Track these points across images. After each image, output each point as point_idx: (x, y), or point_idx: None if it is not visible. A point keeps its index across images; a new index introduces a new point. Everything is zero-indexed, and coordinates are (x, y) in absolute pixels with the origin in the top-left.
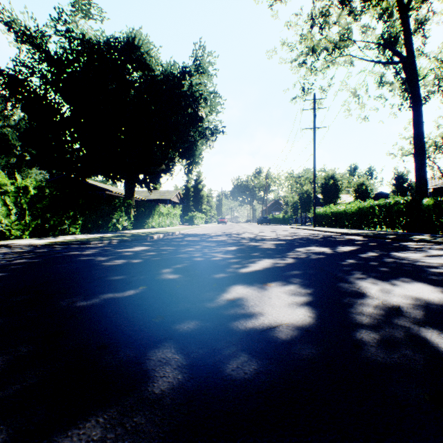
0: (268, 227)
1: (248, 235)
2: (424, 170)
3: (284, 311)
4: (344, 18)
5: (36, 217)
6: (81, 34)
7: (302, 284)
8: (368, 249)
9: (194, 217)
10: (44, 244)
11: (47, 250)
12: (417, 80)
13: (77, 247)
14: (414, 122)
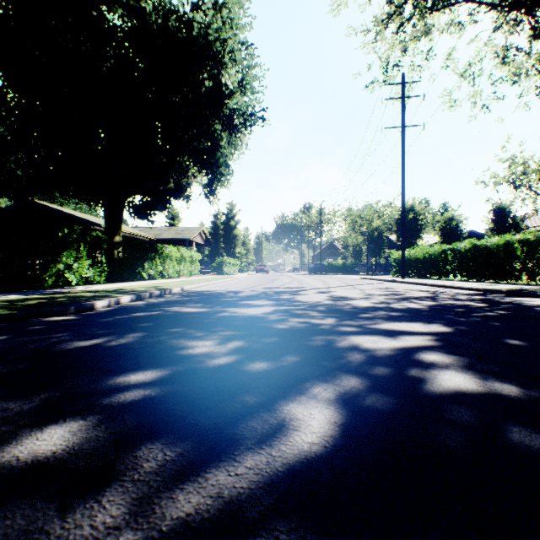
0: (329, 277)
1: (313, 296)
2: None
3: None
4: None
5: None
6: None
7: None
8: None
9: (224, 263)
10: None
11: None
12: None
13: None
14: None
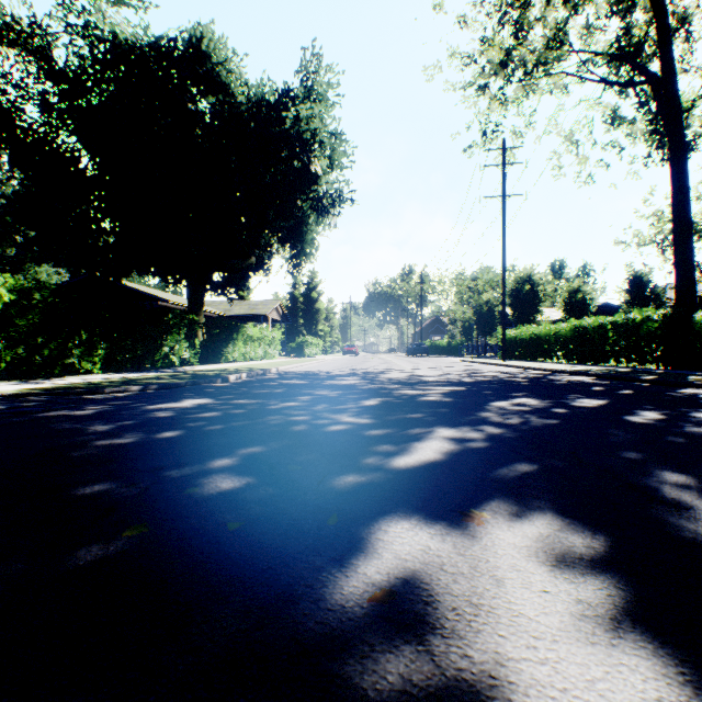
0: (425, 360)
1: (395, 375)
2: (691, 265)
3: (578, 671)
4: (554, 11)
5: (15, 342)
6: (110, 32)
7: (563, 514)
8: (631, 404)
9: (305, 343)
10: (11, 394)
11: (4, 408)
12: (680, 112)
13: (73, 400)
14: (673, 184)
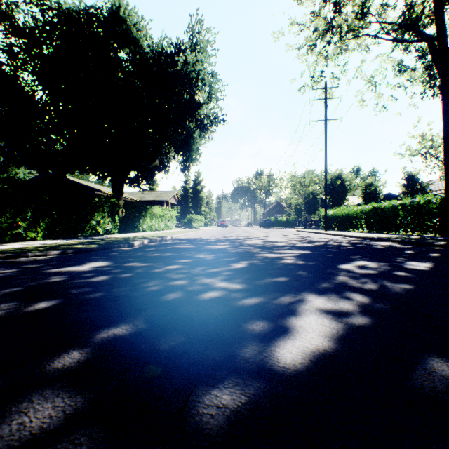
0: (272, 230)
1: (254, 241)
2: None
3: None
4: None
5: None
6: (56, 3)
7: None
8: None
9: (193, 219)
10: None
11: None
12: None
13: None
14: (444, 110)
